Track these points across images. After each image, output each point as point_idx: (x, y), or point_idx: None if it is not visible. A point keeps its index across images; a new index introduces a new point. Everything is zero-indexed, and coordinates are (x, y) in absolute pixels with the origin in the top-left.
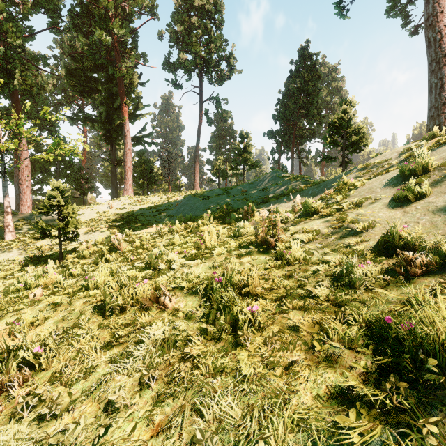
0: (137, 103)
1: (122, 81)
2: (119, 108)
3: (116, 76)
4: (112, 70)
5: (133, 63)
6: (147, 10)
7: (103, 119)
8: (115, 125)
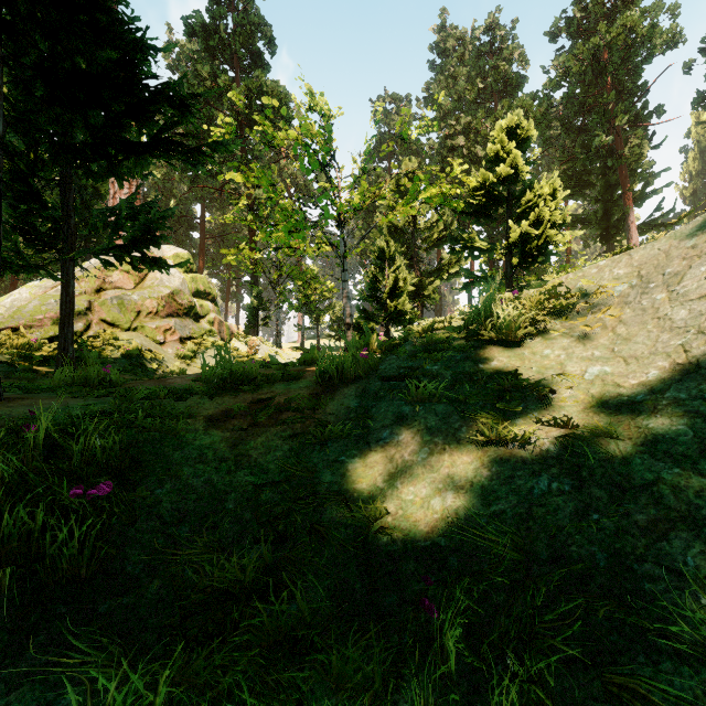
0: (646, 179)
1: (624, 164)
2: (619, 198)
3: (616, 166)
4: (611, 162)
5: (640, 139)
6: (662, 51)
7: (598, 219)
8: (614, 221)
